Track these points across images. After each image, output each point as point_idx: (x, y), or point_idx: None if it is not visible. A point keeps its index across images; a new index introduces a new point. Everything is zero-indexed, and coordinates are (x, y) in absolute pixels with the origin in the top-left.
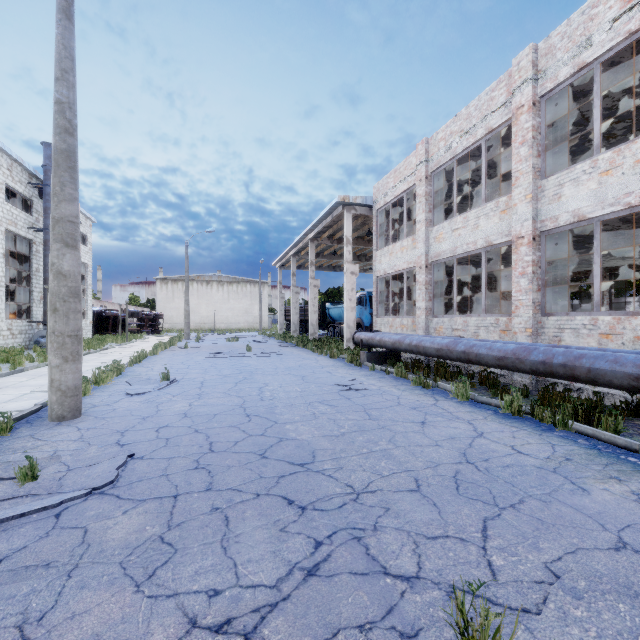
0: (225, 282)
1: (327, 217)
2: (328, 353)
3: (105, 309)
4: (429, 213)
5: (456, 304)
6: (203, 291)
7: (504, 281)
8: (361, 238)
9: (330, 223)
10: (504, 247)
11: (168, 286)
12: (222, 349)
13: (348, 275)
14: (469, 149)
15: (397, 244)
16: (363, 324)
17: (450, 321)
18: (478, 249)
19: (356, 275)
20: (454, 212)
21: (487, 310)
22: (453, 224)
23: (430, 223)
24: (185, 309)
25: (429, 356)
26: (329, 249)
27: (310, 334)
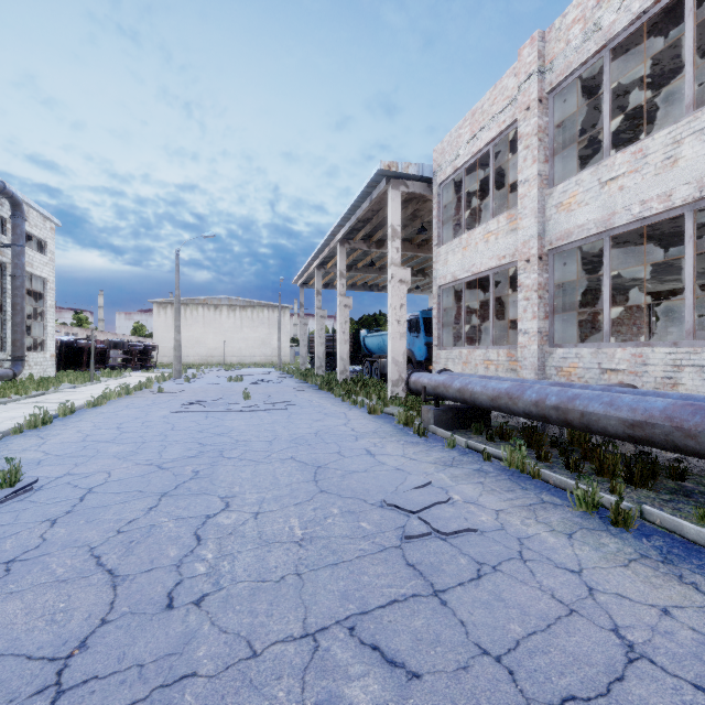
0: (237, 306)
1: (363, 202)
2: (365, 403)
3: (78, 339)
4: (545, 164)
5: (609, 322)
6: (210, 317)
7: (620, 296)
8: (408, 241)
9: (367, 214)
10: (699, 215)
11: (167, 311)
12: (210, 395)
13: (395, 284)
14: (646, 16)
15: (477, 230)
16: (414, 358)
17: (596, 354)
18: (673, 209)
19: (407, 284)
20: (605, 149)
21: (597, 338)
22: (604, 171)
23: (546, 182)
24: (175, 338)
25: (596, 433)
26: (365, 259)
27: (339, 372)
